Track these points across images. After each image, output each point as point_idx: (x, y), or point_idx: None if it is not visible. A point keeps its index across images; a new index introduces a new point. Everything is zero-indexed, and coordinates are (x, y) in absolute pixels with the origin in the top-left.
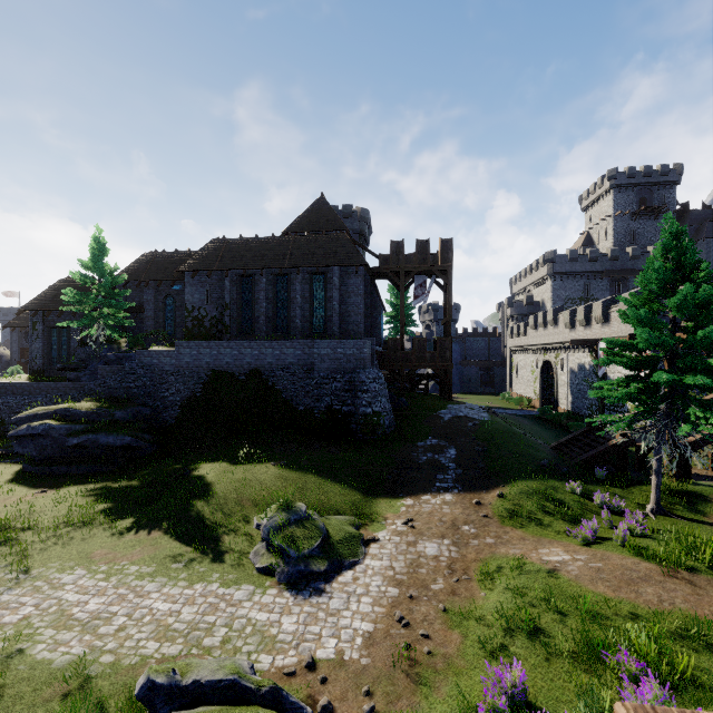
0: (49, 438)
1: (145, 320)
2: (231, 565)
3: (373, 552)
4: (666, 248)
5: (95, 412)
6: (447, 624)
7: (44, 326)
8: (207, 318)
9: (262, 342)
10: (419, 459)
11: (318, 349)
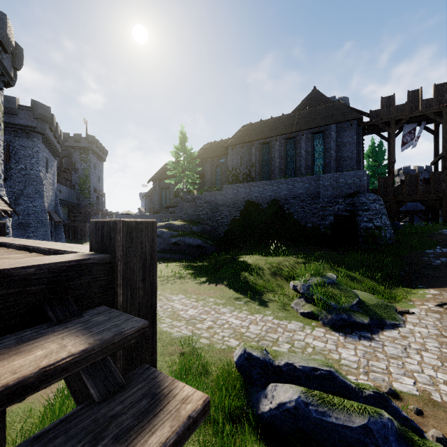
0: (162, 238)
1: (205, 182)
2: (278, 308)
3: (412, 321)
4: None
5: (183, 226)
6: None
7: (158, 188)
8: (241, 174)
9: (279, 180)
10: (432, 262)
11: (322, 181)
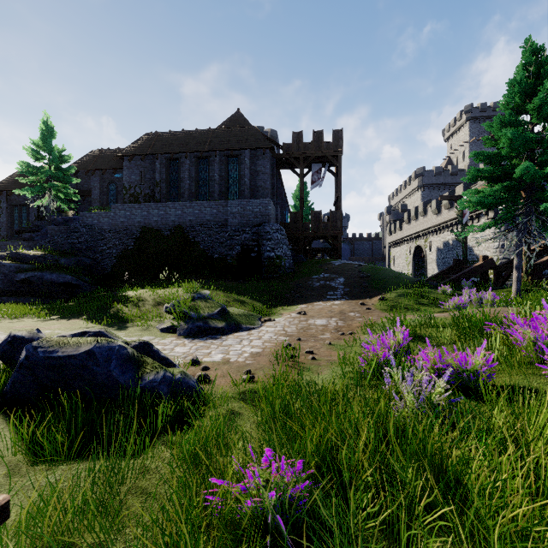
0: (0, 274)
1: (92, 202)
2: (138, 330)
3: (269, 325)
4: (526, 67)
5: (41, 256)
6: (332, 349)
7: (7, 205)
8: (142, 194)
9: (184, 203)
10: (313, 284)
11: (230, 207)
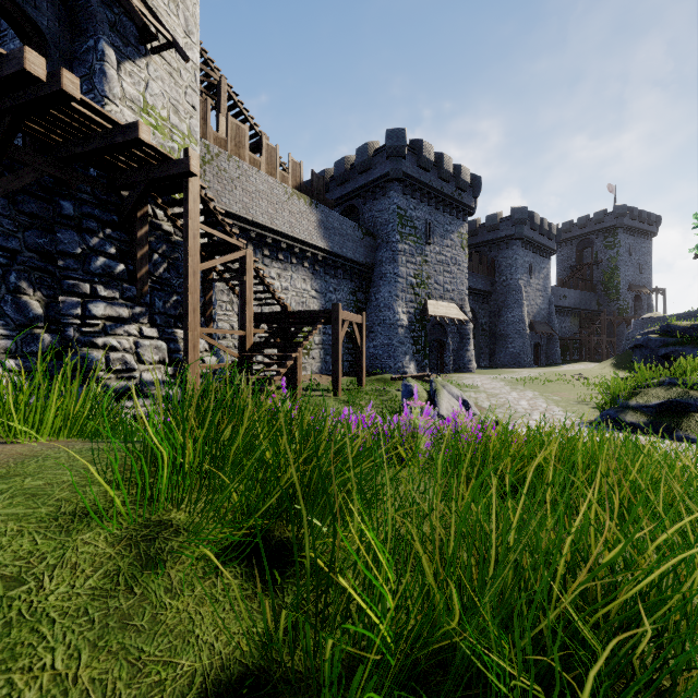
0: (648, 349)
1: None
2: (596, 410)
3: None
4: None
5: (690, 327)
6: None
7: None
8: None
9: None
10: None
11: None
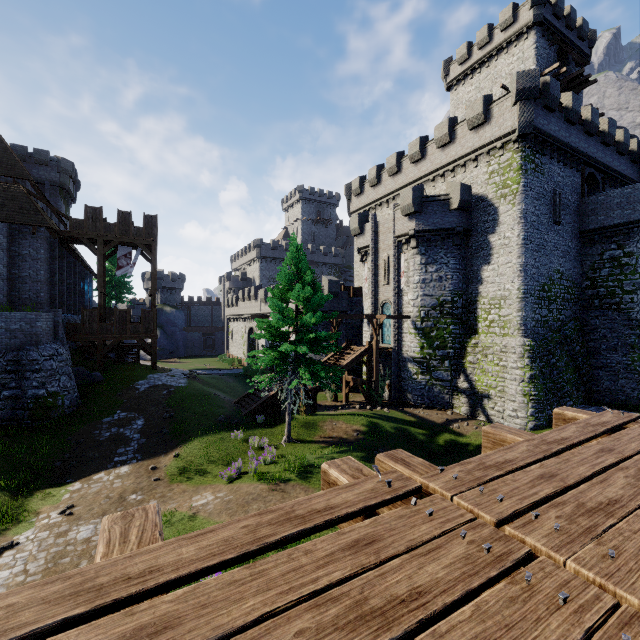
0: None
1: None
2: None
3: (4, 561)
4: (292, 257)
5: None
6: None
7: None
8: None
9: None
10: (101, 436)
11: None
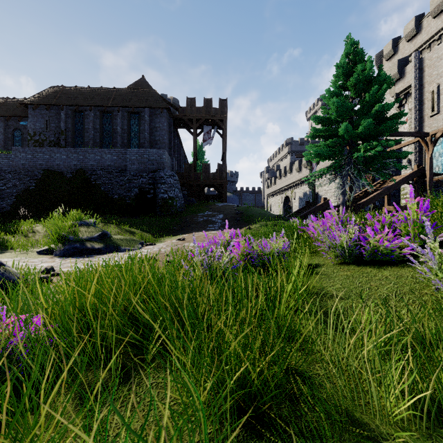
0: None
1: None
2: (14, 254)
3: (148, 247)
4: (348, 56)
5: None
6: None
7: None
8: (47, 141)
9: (86, 149)
10: (198, 220)
11: (129, 155)
